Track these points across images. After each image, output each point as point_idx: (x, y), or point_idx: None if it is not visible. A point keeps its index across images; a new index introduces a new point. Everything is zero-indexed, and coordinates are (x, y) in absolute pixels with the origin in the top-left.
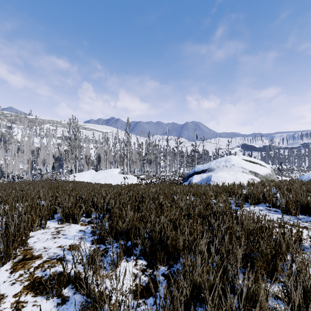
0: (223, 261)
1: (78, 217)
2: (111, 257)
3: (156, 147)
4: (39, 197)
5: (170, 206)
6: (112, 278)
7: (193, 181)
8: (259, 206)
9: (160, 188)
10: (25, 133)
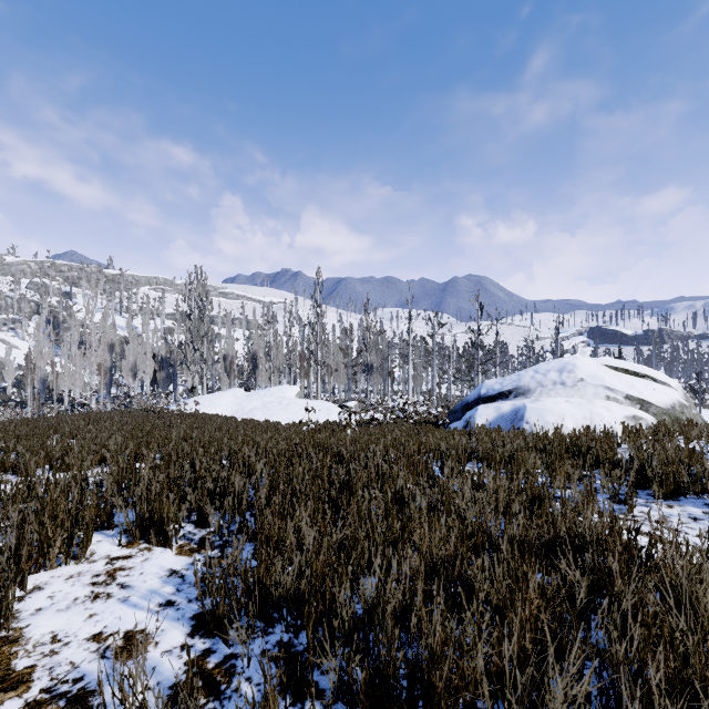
0: None
1: (174, 528)
2: (241, 700)
3: (383, 336)
4: (103, 456)
5: (428, 504)
6: None
7: (477, 420)
8: (684, 506)
9: (394, 439)
10: (93, 307)
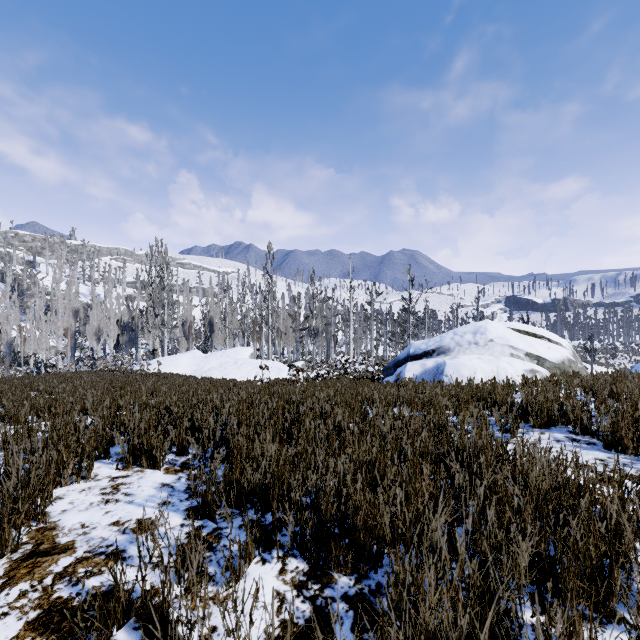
0: (486, 571)
1: (161, 455)
2: (228, 551)
3: (327, 303)
4: (84, 407)
5: (360, 432)
6: (227, 610)
7: (406, 375)
8: (552, 432)
9: (336, 390)
10: (59, 276)
